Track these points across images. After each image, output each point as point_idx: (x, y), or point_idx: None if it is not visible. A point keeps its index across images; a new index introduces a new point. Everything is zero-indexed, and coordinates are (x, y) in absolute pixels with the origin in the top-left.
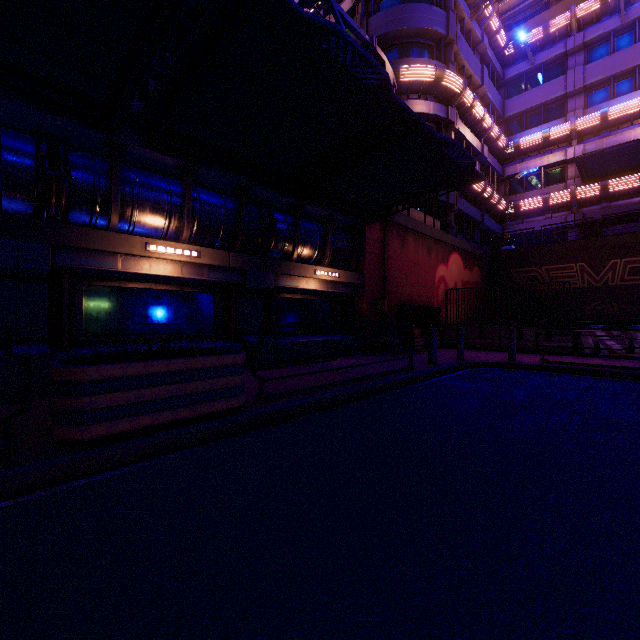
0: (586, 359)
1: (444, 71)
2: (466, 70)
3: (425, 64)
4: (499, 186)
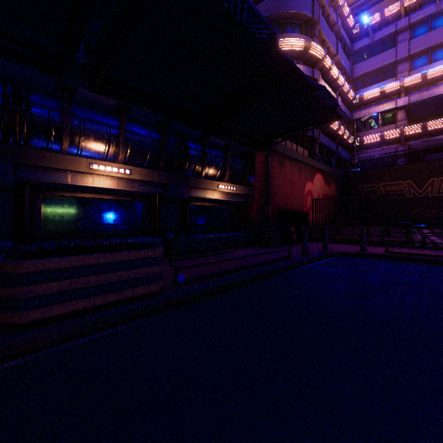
0: (417, 250)
1: (311, 43)
2: (326, 43)
3: (297, 38)
4: (348, 126)
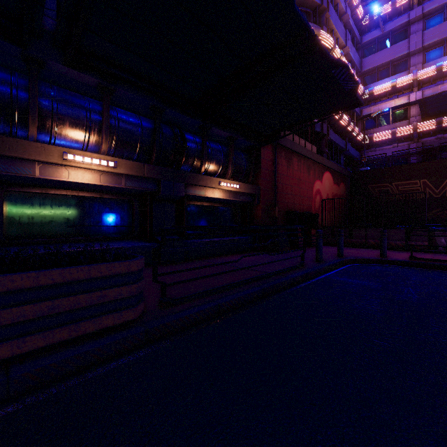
0: (444, 255)
1: (319, 31)
2: (334, 33)
3: None
4: (357, 123)
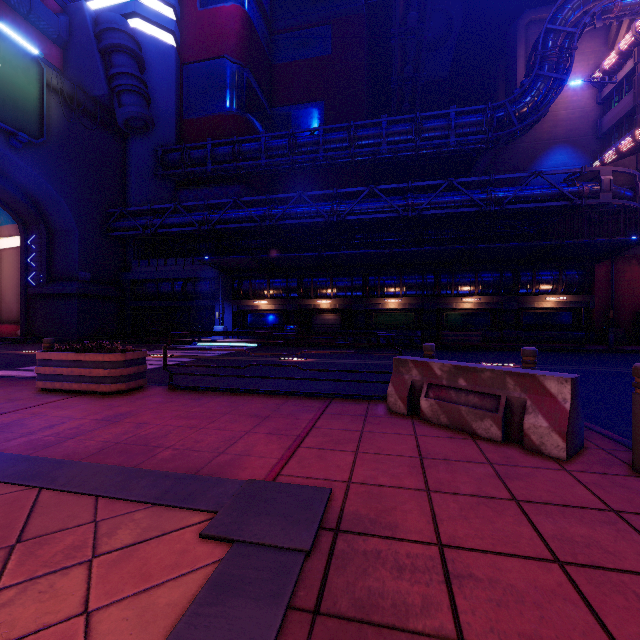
0: None
1: None
2: None
3: None
4: None
